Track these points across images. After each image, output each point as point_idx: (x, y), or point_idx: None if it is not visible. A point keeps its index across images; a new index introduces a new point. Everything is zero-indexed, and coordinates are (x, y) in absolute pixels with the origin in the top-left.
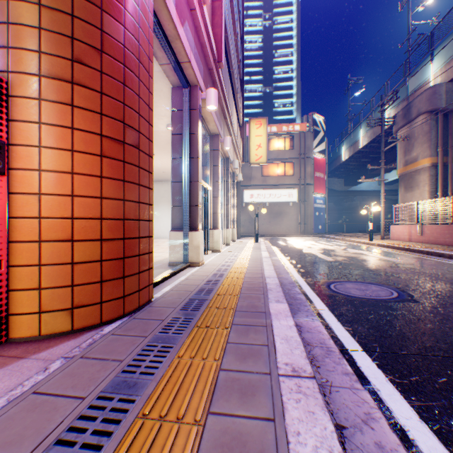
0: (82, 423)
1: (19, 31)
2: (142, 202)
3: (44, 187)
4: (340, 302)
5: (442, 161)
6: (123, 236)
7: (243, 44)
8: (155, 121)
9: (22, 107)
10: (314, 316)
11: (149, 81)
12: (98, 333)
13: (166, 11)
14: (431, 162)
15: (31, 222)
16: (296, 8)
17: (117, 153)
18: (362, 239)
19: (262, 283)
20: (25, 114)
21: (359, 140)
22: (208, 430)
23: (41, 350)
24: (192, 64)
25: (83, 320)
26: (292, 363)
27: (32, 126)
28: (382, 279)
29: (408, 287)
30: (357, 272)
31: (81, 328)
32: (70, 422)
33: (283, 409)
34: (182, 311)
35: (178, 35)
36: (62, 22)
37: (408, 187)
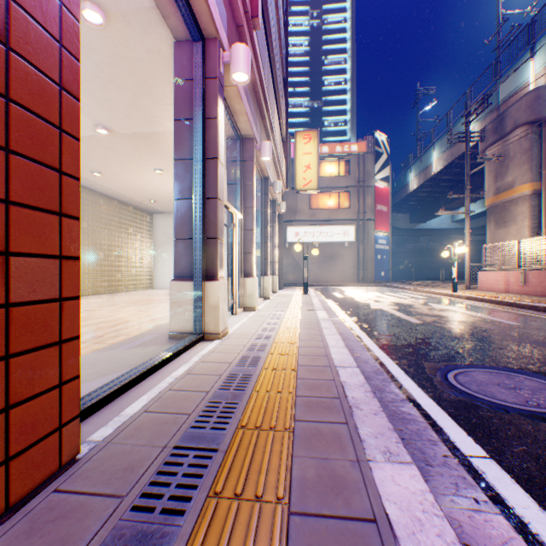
0: None
1: None
2: (24, 204)
3: None
4: (496, 428)
5: None
6: None
7: (286, 33)
8: (156, 113)
9: None
10: (475, 488)
11: None
12: None
13: None
14: (533, 189)
15: None
16: (350, 4)
17: None
18: (441, 289)
19: (335, 384)
20: None
21: (431, 164)
22: None
23: None
24: None
25: None
26: None
27: None
28: (523, 360)
29: None
30: (473, 346)
31: None
32: None
33: None
34: (134, 523)
35: None
36: None
37: (501, 222)
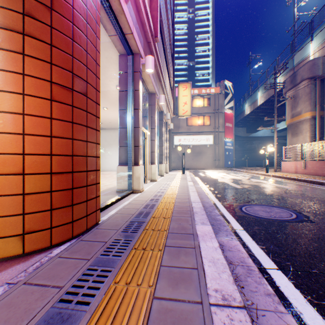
0: None
1: None
2: (90, 141)
3: None
4: (251, 222)
5: (319, 114)
6: (72, 169)
7: (173, 29)
8: (107, 82)
9: None
10: (233, 236)
11: (96, 40)
12: (47, 256)
13: None
14: (311, 115)
15: None
16: (211, 5)
17: (66, 99)
18: (260, 171)
19: (189, 207)
20: None
21: (257, 100)
22: None
23: None
24: (134, 36)
25: (34, 244)
26: (221, 289)
27: None
28: (281, 202)
29: (302, 209)
30: (261, 197)
31: (31, 251)
32: None
33: None
34: (123, 233)
35: (123, 10)
36: None
37: (294, 134)
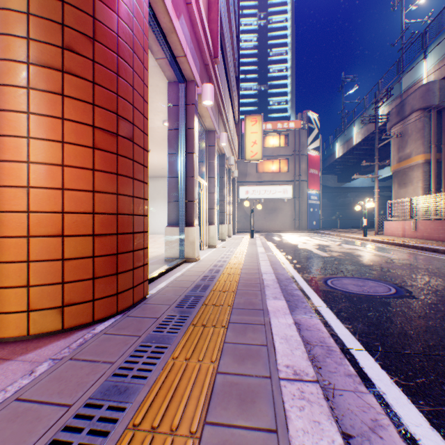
0: (66, 436)
1: (6, 16)
2: (136, 197)
3: (33, 180)
4: (338, 298)
5: (435, 157)
6: (116, 231)
7: (238, 42)
8: (151, 117)
9: (9, 96)
10: (312, 313)
11: (144, 72)
12: (90, 332)
13: (162, 3)
14: (424, 158)
15: (19, 216)
16: (290, 7)
17: (110, 146)
18: (356, 235)
19: (259, 279)
20: (12, 103)
21: (353, 137)
22: (204, 444)
23: (28, 350)
24: (188, 59)
25: (74, 318)
26: (293, 365)
27: (20, 116)
28: (379, 274)
29: (405, 282)
30: (353, 268)
31: (71, 326)
32: (53, 434)
33: (286, 418)
34: (178, 309)
35: (174, 28)
36: (52, 7)
37: (402, 184)
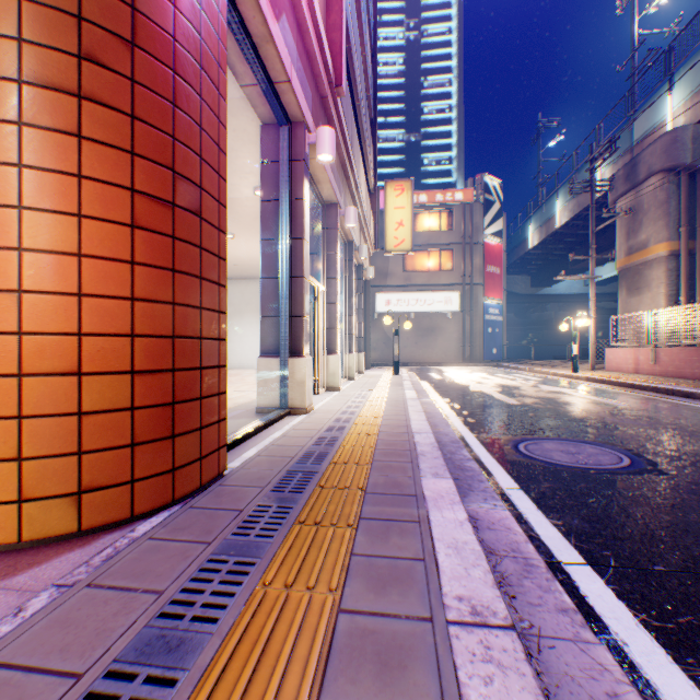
0: None
1: None
2: (207, 308)
3: (28, 280)
4: (537, 475)
5: (686, 247)
6: (172, 365)
7: (374, 65)
8: (235, 181)
9: None
10: (497, 500)
11: (219, 103)
12: (125, 537)
13: None
14: (669, 249)
15: (4, 341)
16: (456, 11)
17: (162, 223)
18: (560, 370)
19: (409, 443)
20: None
21: (555, 216)
22: None
23: (18, 570)
24: (294, 86)
25: (100, 513)
26: (471, 597)
27: (6, 170)
28: (601, 434)
29: (645, 448)
30: (560, 424)
31: (95, 526)
32: None
33: None
34: (275, 494)
35: (270, 34)
36: None
37: (633, 289)
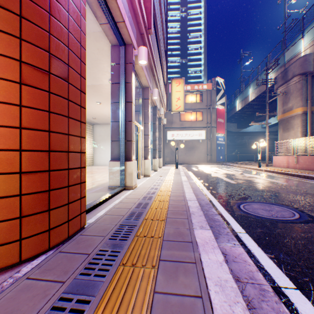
0: None
1: None
2: (72, 135)
3: None
4: (253, 224)
5: (310, 109)
6: (48, 168)
7: (166, 25)
8: (99, 76)
9: None
10: (235, 241)
11: (81, 20)
12: (12, 277)
13: None
14: (303, 110)
15: None
16: (203, 4)
17: (41, 83)
18: (252, 166)
19: (185, 206)
20: None
21: (248, 96)
22: None
23: None
24: (126, 24)
25: None
26: None
27: None
28: (280, 199)
29: (304, 207)
30: (258, 193)
31: None
32: None
33: None
34: (111, 241)
35: None
36: None
37: (286, 129)
